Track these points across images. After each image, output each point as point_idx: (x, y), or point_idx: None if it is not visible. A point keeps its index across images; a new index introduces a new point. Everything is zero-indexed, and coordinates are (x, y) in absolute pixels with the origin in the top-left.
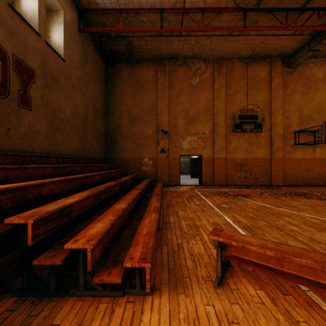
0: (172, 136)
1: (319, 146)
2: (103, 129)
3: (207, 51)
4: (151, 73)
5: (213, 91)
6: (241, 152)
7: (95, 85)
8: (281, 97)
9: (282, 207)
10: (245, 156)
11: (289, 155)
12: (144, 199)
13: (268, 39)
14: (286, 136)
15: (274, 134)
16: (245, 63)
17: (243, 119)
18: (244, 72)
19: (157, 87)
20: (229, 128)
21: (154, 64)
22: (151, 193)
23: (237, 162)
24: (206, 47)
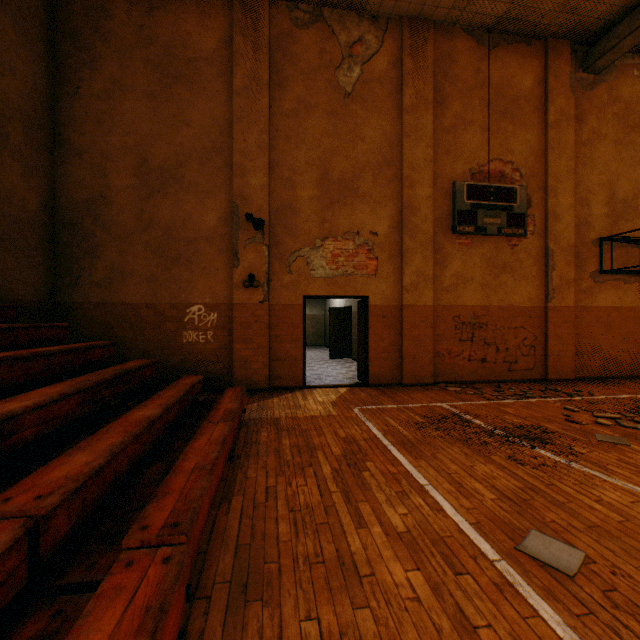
0: (280, 239)
1: None
2: (30, 200)
3: None
4: (214, 34)
5: (400, 112)
6: (473, 289)
7: None
8: (570, 146)
9: None
10: (483, 300)
11: (587, 299)
12: (71, 568)
13: None
14: (579, 249)
15: (555, 243)
16: (484, 46)
17: (479, 199)
18: (482, 68)
19: (232, 81)
20: (443, 221)
21: (222, 9)
22: (166, 471)
23: (464, 318)
24: None
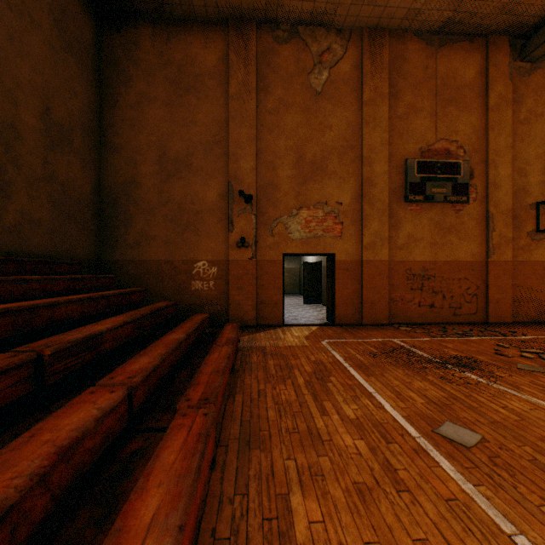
0: (265, 209)
1: None
2: (86, 186)
3: (350, 2)
4: (214, 54)
5: (361, 105)
6: (422, 247)
7: (52, 57)
8: (509, 125)
9: None
10: (431, 256)
11: (525, 254)
12: (147, 420)
13: None
14: (517, 212)
15: (495, 207)
16: (432, 46)
17: (427, 173)
18: (430, 64)
19: (228, 89)
20: (396, 191)
21: (220, 34)
22: (192, 374)
23: (414, 271)
24: None
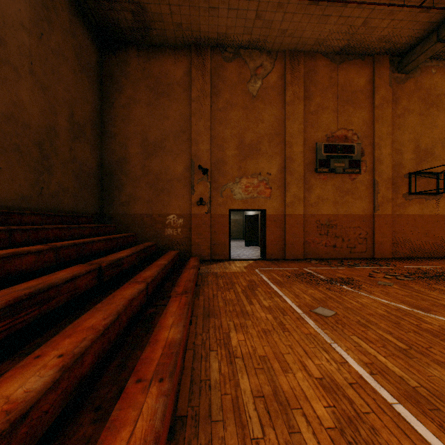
0: (216, 178)
1: (444, 197)
2: (93, 163)
3: (275, 35)
4: (181, 69)
5: (284, 105)
6: (327, 204)
7: (74, 78)
8: (389, 119)
9: (436, 311)
10: (334, 211)
11: (401, 210)
12: (155, 302)
13: (376, 18)
14: (395, 180)
15: (379, 176)
16: (335, 62)
17: (331, 152)
18: (333, 75)
19: (191, 94)
20: (309, 165)
21: (185, 55)
22: (173, 284)
23: (322, 222)
24: (273, 26)
